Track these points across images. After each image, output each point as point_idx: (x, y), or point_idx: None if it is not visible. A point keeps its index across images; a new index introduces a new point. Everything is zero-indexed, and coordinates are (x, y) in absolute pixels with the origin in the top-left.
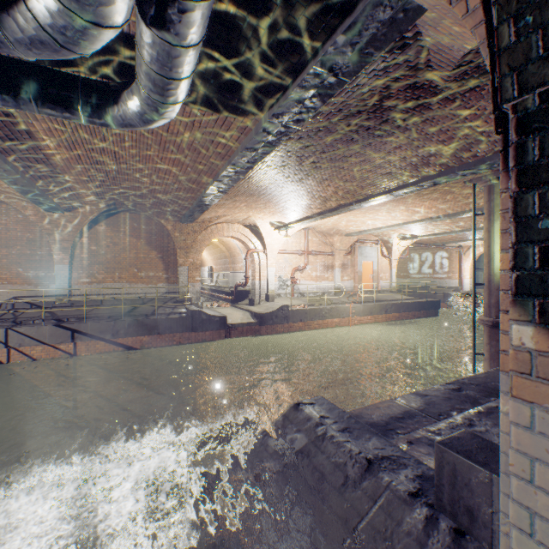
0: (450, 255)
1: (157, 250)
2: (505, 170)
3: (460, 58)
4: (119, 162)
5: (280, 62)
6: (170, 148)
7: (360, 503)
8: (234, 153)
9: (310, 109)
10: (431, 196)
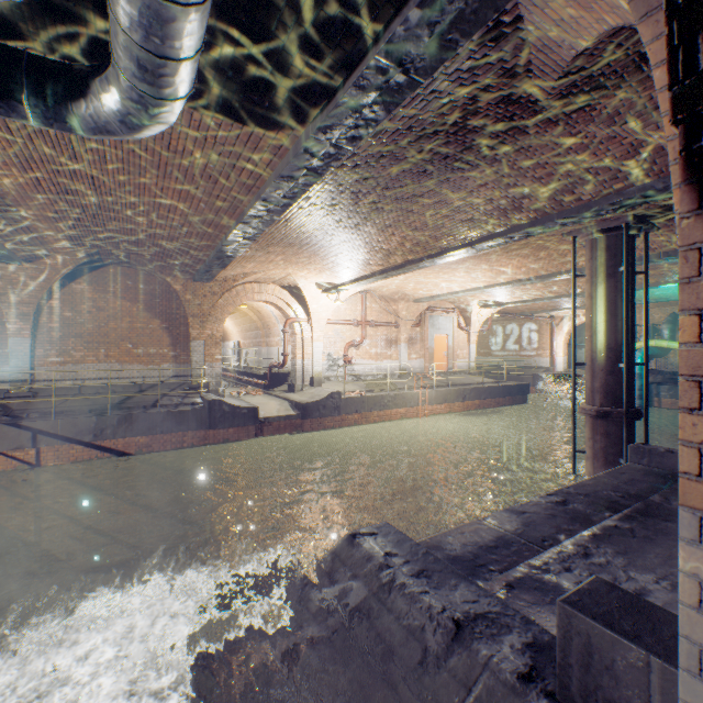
0: (540, 327)
1: (161, 317)
2: (688, 181)
3: (570, 61)
4: (100, 192)
5: (329, 48)
6: (173, 174)
7: (447, 694)
8: (265, 183)
9: (371, 122)
10: (521, 251)
